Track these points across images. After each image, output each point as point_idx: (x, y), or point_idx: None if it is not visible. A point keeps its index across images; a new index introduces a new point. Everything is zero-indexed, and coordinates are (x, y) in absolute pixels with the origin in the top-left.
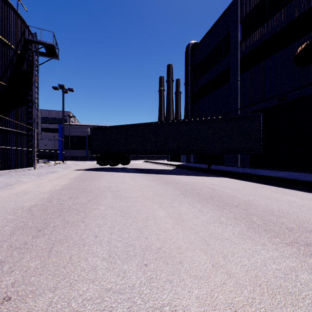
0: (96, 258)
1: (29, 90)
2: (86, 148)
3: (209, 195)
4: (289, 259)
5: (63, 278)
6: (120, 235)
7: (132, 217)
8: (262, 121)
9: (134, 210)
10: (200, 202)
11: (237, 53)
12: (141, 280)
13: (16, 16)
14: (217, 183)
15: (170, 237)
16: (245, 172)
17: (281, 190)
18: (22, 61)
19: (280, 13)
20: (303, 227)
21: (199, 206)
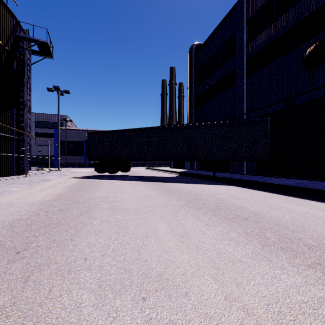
0: (82, 290)
1: (20, 91)
2: (84, 155)
3: (216, 205)
4: (315, 286)
5: (36, 322)
6: (114, 258)
7: (130, 234)
8: (269, 126)
9: (132, 225)
10: (206, 214)
11: (243, 55)
12: (137, 322)
13: (6, 10)
14: (223, 191)
15: (173, 259)
16: (252, 180)
17: (291, 200)
18: (12, 59)
19: (287, 13)
20: (324, 244)
21: (206, 219)
